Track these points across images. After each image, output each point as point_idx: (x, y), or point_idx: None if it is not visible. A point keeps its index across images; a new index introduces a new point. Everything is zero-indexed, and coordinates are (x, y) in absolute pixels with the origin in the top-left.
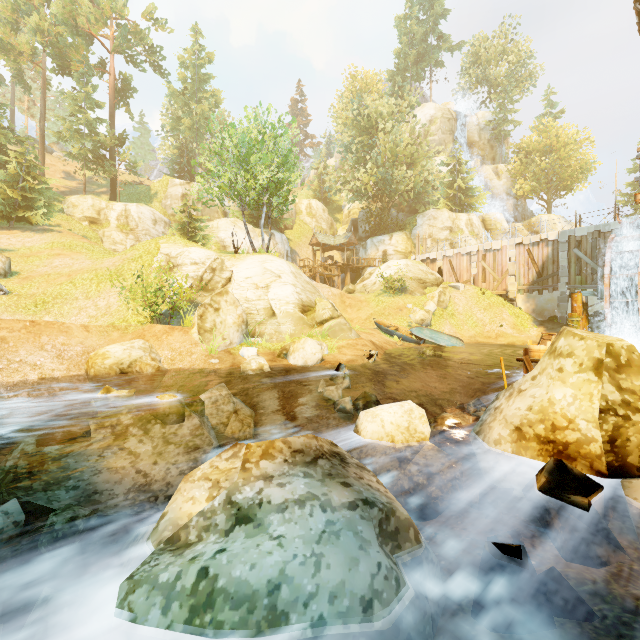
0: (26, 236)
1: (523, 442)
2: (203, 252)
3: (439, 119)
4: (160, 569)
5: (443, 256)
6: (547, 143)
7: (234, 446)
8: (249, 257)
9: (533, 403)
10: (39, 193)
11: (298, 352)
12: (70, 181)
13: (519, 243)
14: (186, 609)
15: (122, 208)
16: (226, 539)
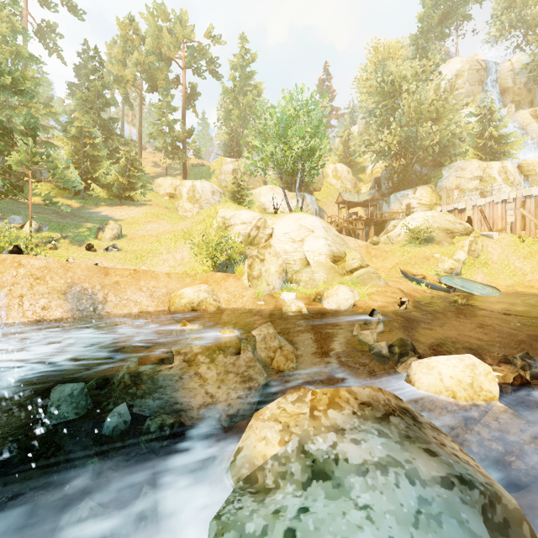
0: (130, 209)
1: None
2: (250, 214)
3: (466, 72)
4: (245, 515)
5: (473, 205)
6: None
7: (298, 389)
8: (286, 216)
9: None
10: (138, 178)
11: (332, 297)
12: (157, 168)
13: None
14: None
15: (190, 184)
16: (305, 494)
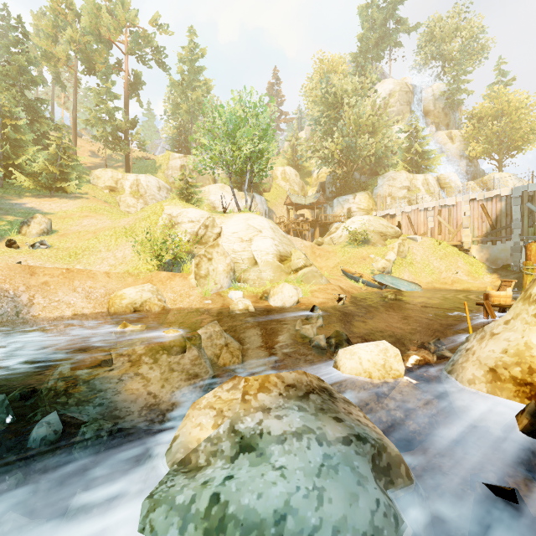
0: (63, 202)
1: (498, 383)
2: (198, 212)
3: (397, 92)
4: (176, 491)
5: (402, 212)
6: (498, 108)
7: (233, 378)
8: (235, 215)
9: (508, 346)
10: (72, 168)
11: (277, 295)
12: (95, 158)
13: (473, 199)
14: (200, 531)
15: (134, 178)
16: (232, 465)
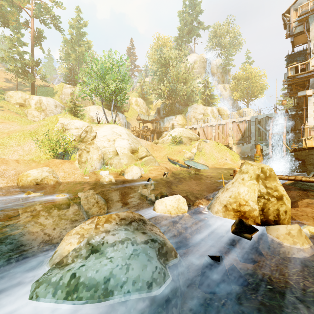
0: None
1: (227, 212)
2: (81, 122)
3: (198, 61)
4: (52, 276)
5: (200, 126)
6: (247, 75)
7: (92, 218)
8: (105, 125)
9: (232, 194)
10: None
11: (129, 173)
12: (8, 83)
13: (234, 121)
14: (64, 293)
15: (38, 99)
16: (86, 260)
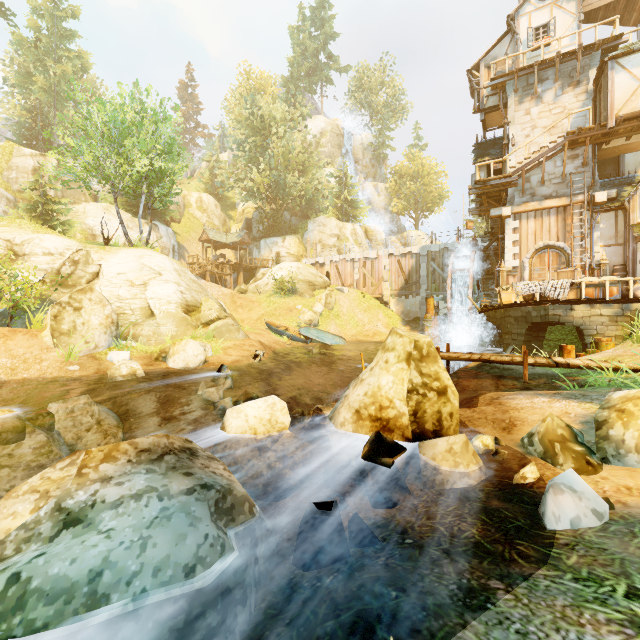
0: None
1: (360, 422)
2: (61, 241)
3: (329, 133)
4: None
5: (331, 261)
6: (415, 170)
7: (73, 454)
8: (123, 250)
9: (368, 389)
10: None
11: (178, 354)
12: None
13: (392, 254)
14: None
15: None
16: (49, 545)
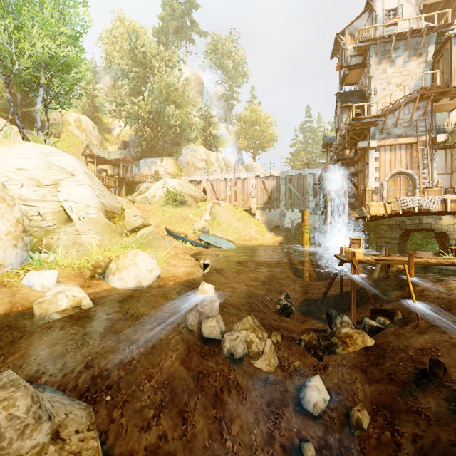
0: None
1: None
2: None
3: (193, 80)
4: None
5: (207, 179)
6: (254, 119)
7: None
8: (21, 143)
9: None
10: None
11: (127, 270)
12: None
13: (257, 176)
14: None
15: None
16: None
